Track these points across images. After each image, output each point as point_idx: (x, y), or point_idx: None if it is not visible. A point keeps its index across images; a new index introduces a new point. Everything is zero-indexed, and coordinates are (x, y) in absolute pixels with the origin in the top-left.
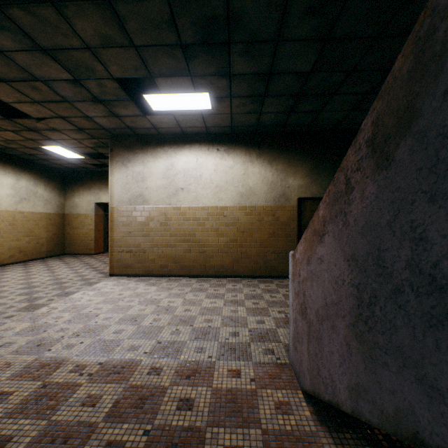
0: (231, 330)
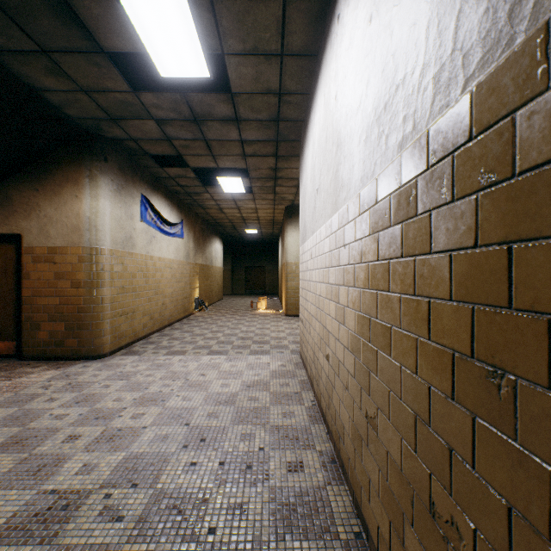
0: None
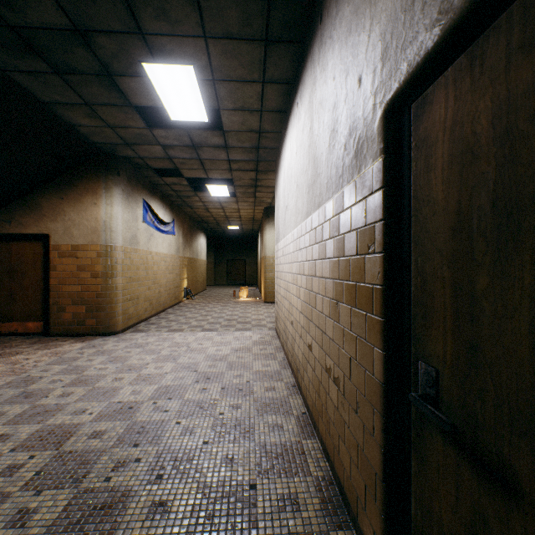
0: (11, 411)
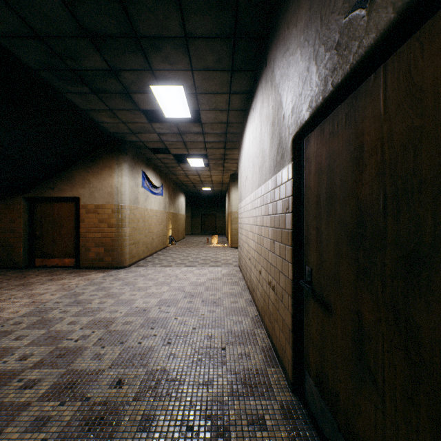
0: (72, 310)
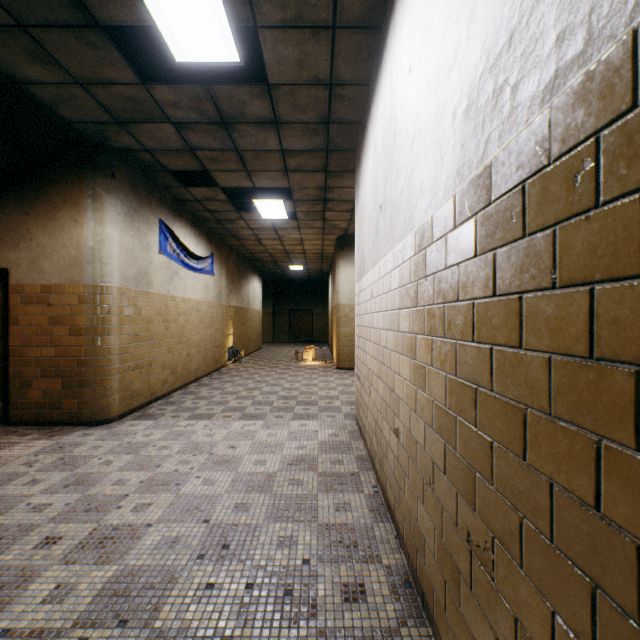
0: None
